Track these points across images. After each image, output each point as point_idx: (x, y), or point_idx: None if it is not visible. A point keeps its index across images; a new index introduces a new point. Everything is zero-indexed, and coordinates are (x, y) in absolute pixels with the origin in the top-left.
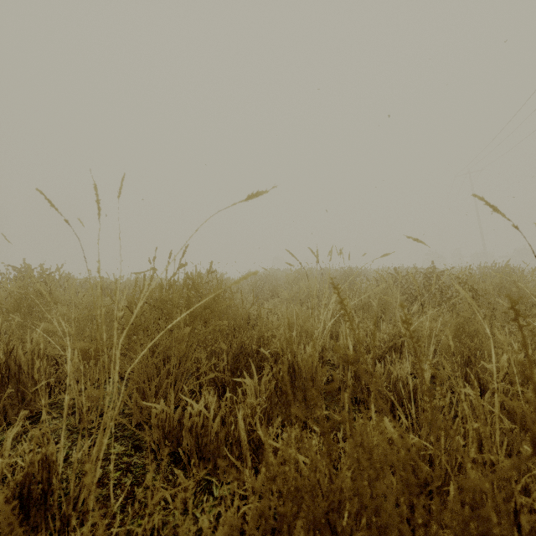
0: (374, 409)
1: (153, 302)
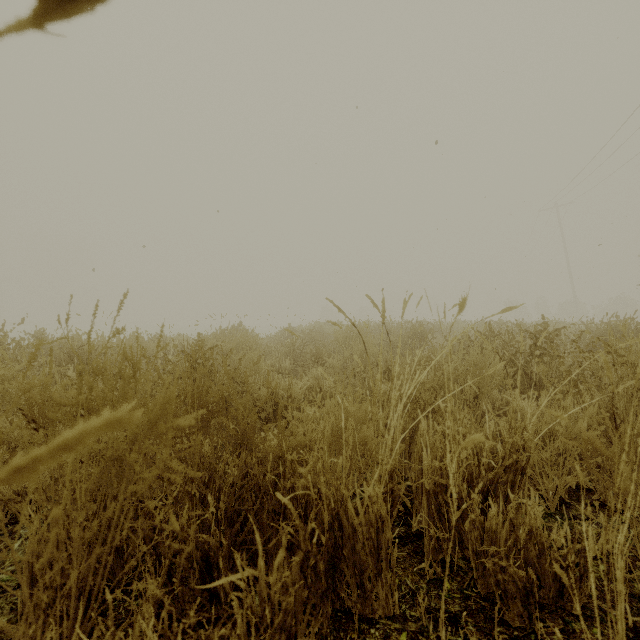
0: None
1: None
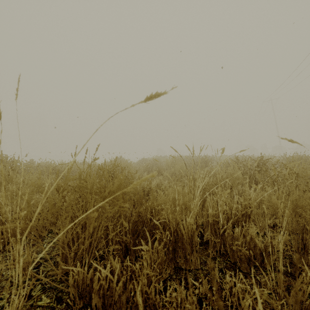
0: (259, 293)
1: (74, 186)
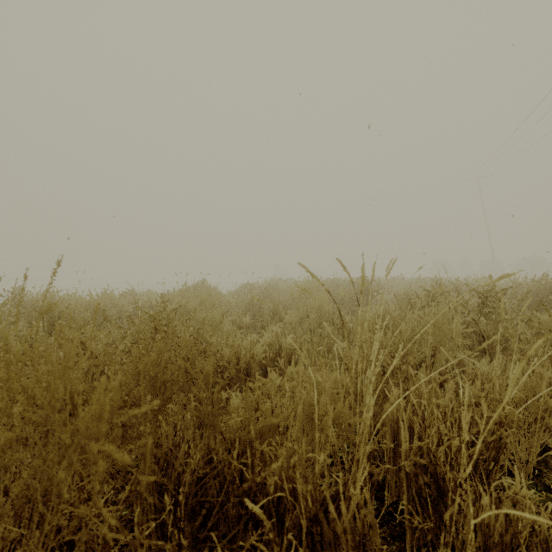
0: None
1: None
